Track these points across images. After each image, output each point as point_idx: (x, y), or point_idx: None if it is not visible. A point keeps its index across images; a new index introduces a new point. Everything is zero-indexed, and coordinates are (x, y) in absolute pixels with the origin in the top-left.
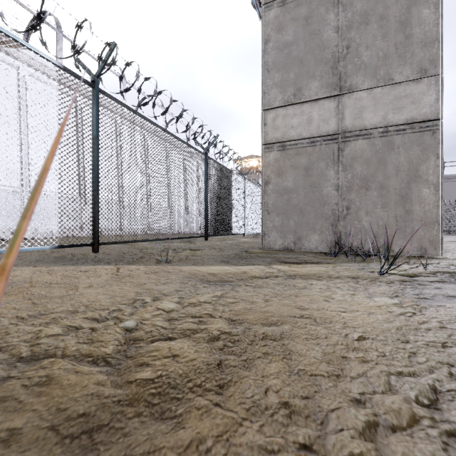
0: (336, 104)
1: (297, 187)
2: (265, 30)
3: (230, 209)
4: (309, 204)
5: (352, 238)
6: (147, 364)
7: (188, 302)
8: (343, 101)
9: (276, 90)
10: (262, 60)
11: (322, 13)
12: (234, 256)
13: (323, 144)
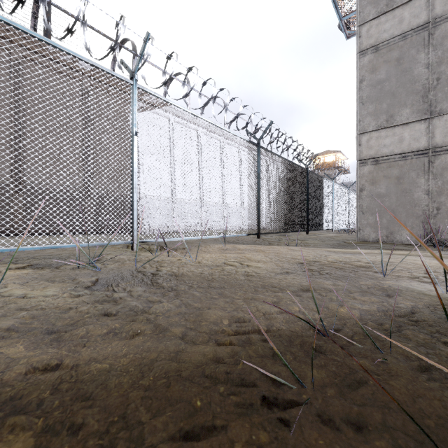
0: (426, 125)
1: (389, 192)
2: (360, 73)
3: (322, 209)
4: (400, 205)
5: (442, 233)
6: (353, 263)
7: (344, 256)
8: (433, 123)
9: (370, 118)
10: (357, 96)
11: (413, 54)
12: (338, 245)
13: (413, 158)
